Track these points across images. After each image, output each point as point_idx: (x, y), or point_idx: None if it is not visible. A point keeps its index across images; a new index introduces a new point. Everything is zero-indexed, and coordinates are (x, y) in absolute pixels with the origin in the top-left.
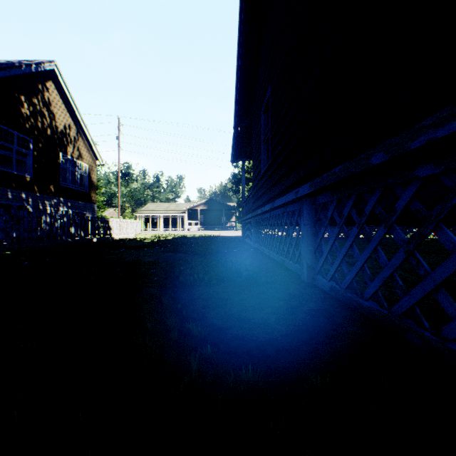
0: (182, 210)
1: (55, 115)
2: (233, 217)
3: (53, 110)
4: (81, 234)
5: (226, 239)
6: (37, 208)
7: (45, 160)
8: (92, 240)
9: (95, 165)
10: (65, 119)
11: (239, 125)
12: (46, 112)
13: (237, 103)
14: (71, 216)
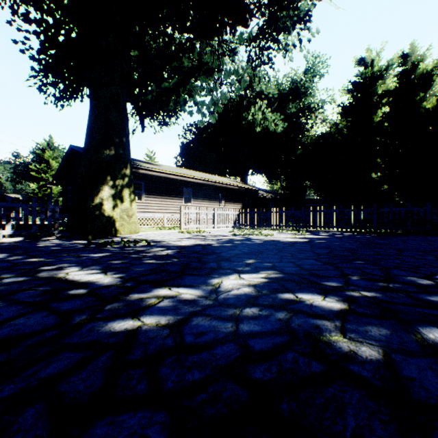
0: None
1: None
2: None
3: None
4: None
5: None
6: None
7: None
8: None
9: None
10: None
11: (55, 180)
12: None
13: (56, 176)
14: None
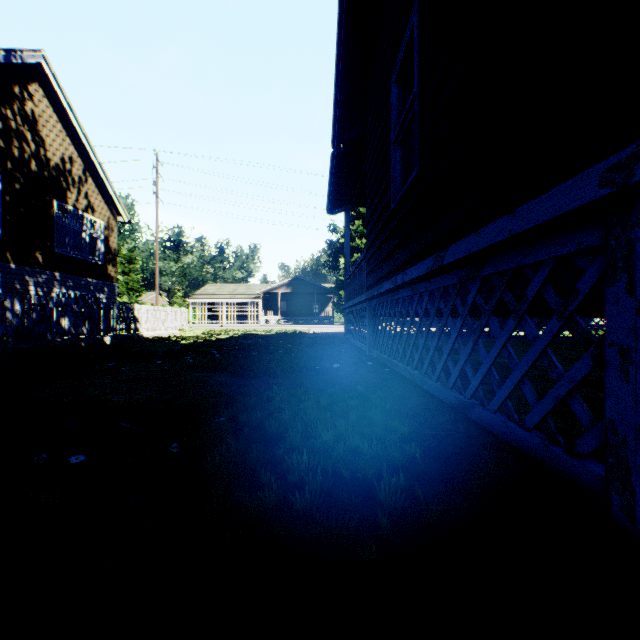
0: (256, 294)
1: (44, 139)
2: (329, 304)
3: (41, 130)
4: (82, 330)
5: (320, 338)
6: (11, 287)
7: (25, 210)
8: (102, 340)
9: (116, 223)
10: (62, 146)
11: (342, 138)
12: (28, 133)
13: (339, 91)
14: (63, 301)
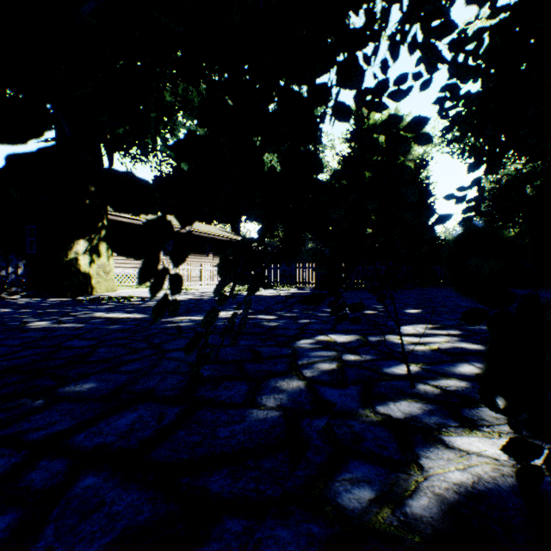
0: None
1: None
2: None
3: None
4: None
5: None
6: None
7: None
8: None
9: None
10: None
11: None
12: None
13: None
14: None
